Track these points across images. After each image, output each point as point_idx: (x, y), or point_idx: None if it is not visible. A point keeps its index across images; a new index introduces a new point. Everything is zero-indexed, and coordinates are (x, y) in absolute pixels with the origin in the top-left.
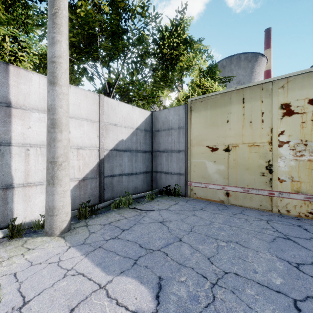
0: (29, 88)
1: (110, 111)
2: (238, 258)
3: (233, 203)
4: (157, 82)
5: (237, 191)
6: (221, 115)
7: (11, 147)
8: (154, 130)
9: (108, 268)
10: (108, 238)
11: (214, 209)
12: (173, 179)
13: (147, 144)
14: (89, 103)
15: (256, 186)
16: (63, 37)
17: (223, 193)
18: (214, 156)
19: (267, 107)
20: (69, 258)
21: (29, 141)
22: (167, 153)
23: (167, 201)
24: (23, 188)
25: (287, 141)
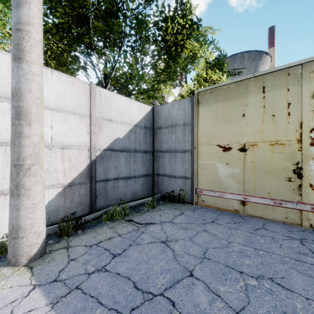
0: None
1: (103, 104)
2: (283, 313)
3: (250, 214)
4: (158, 73)
5: (264, 203)
6: (235, 108)
7: None
8: (156, 128)
9: None
10: (92, 270)
11: (229, 222)
12: (178, 184)
13: (147, 143)
14: (77, 94)
15: (280, 193)
16: None
17: (237, 201)
18: (226, 157)
19: (295, 97)
20: (26, 311)
21: None
22: (171, 153)
23: (171, 210)
24: None
25: None
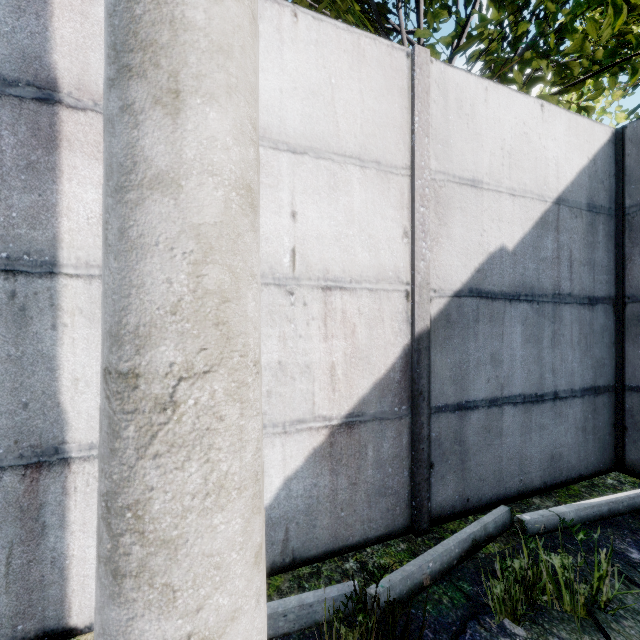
0: None
1: (452, 125)
2: None
3: None
4: None
5: None
6: None
7: (56, 284)
8: (636, 205)
9: None
10: None
11: None
12: None
13: (597, 266)
14: (371, 91)
15: None
16: None
17: None
18: None
19: None
20: None
21: None
22: None
23: None
24: None
25: None
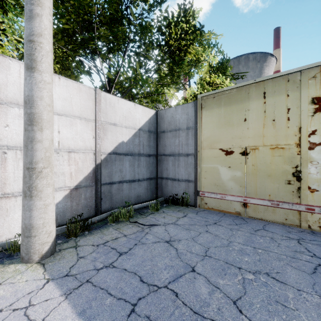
0: (6, 77)
1: (108, 109)
2: (275, 302)
3: (251, 216)
4: (162, 77)
5: (263, 204)
6: (237, 113)
7: None
8: (159, 131)
9: (94, 320)
10: (100, 266)
11: (231, 223)
12: (181, 187)
13: (151, 146)
14: (83, 99)
15: (280, 196)
16: (45, 10)
17: (239, 203)
18: (229, 161)
19: (294, 102)
20: (42, 301)
21: (6, 142)
22: (174, 157)
23: (175, 212)
24: None
25: (320, 143)
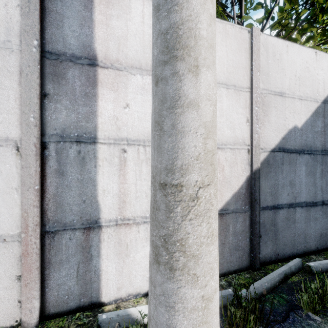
0: (126, 25)
1: (270, 65)
2: None
3: None
4: None
5: None
6: None
7: (96, 147)
8: None
9: None
10: None
11: None
12: None
13: None
14: (231, 50)
15: None
16: None
17: None
18: None
19: None
20: None
21: (125, 133)
22: None
23: None
24: (115, 228)
25: None
